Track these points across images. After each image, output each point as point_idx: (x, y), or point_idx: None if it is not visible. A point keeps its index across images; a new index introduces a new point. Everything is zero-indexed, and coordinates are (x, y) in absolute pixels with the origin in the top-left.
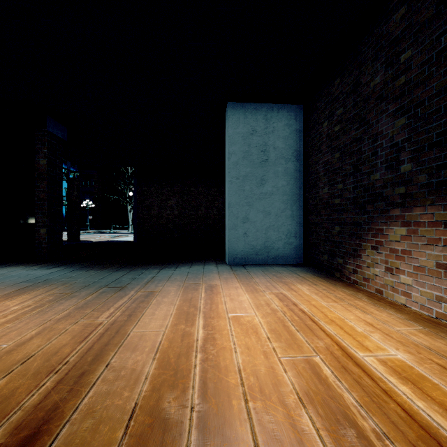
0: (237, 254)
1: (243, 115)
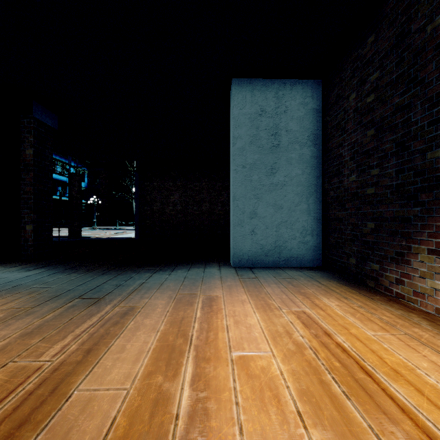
0: (244, 255)
1: (250, 93)
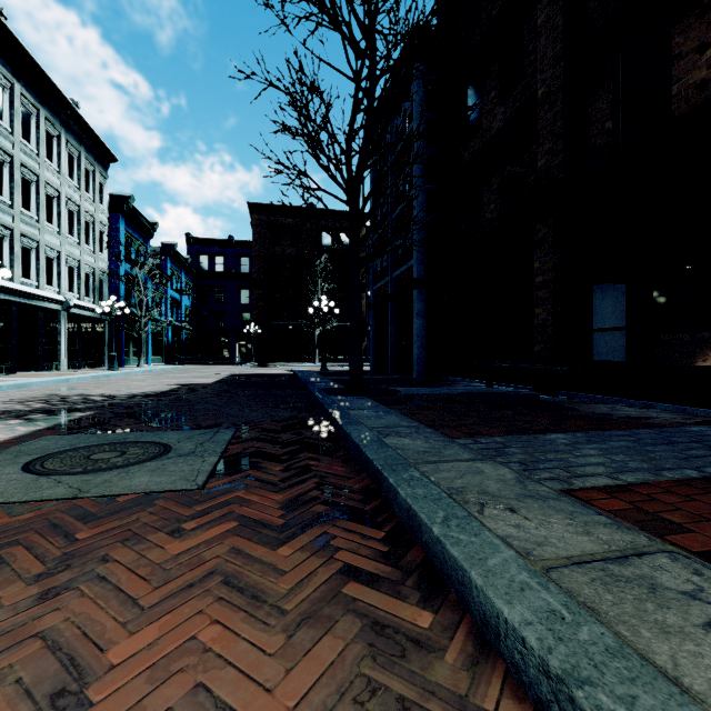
0: None
1: (612, 291)
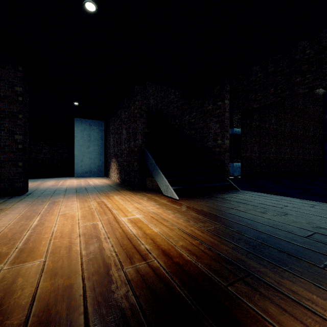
0: (78, 173)
1: (81, 123)
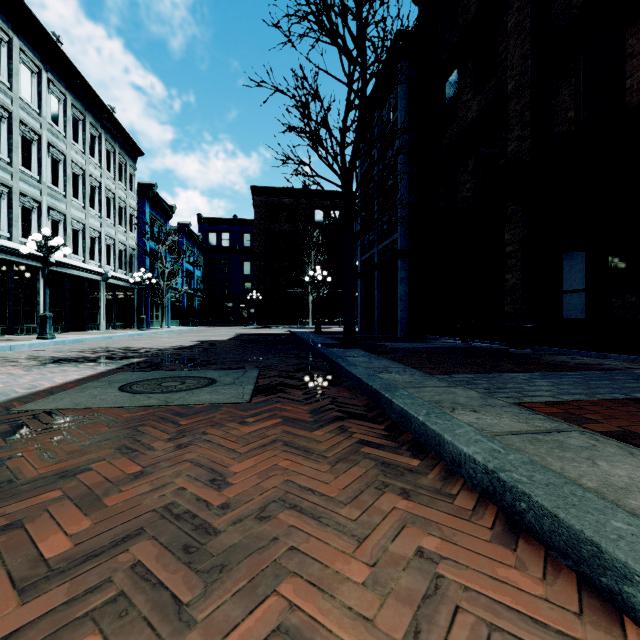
0: None
1: (581, 258)
